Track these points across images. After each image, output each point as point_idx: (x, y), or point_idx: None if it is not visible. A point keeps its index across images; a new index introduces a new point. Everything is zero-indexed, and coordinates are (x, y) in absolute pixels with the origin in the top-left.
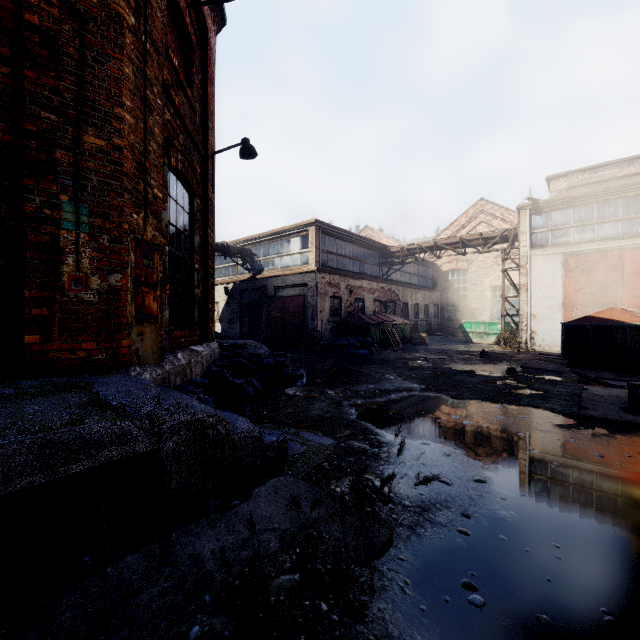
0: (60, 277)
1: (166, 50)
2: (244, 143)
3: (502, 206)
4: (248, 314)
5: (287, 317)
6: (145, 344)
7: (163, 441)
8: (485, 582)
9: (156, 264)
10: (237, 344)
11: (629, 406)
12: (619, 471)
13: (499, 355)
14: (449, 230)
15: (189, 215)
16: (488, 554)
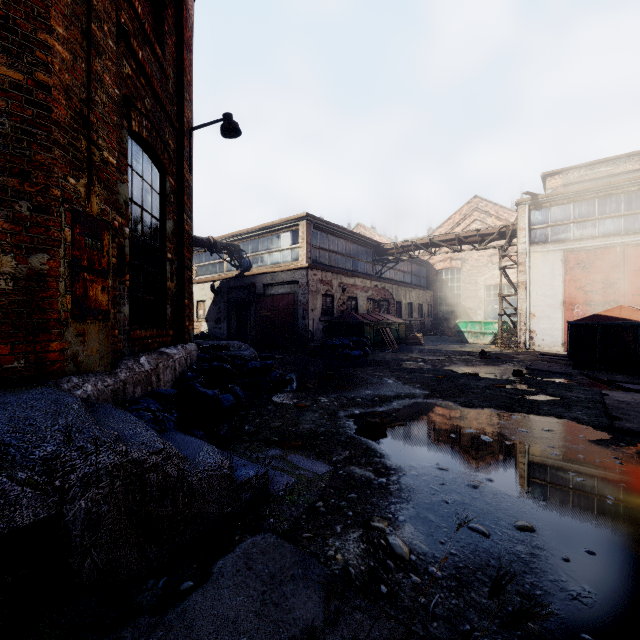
0: None
1: None
2: (226, 118)
3: (496, 204)
4: (236, 313)
5: (277, 316)
6: (89, 347)
7: (69, 500)
8: None
9: (106, 246)
10: (219, 345)
11: None
12: None
13: (499, 356)
14: (443, 228)
15: (160, 196)
16: None
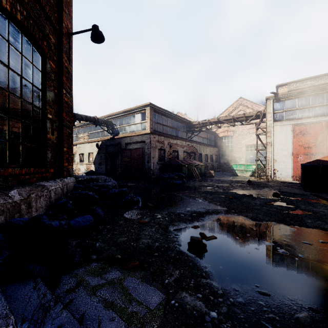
0: None
1: None
2: (94, 28)
3: (252, 101)
4: (110, 159)
5: (133, 161)
6: None
7: None
8: None
9: None
10: (91, 178)
11: None
12: None
13: (258, 183)
14: (223, 114)
15: (41, 73)
16: None
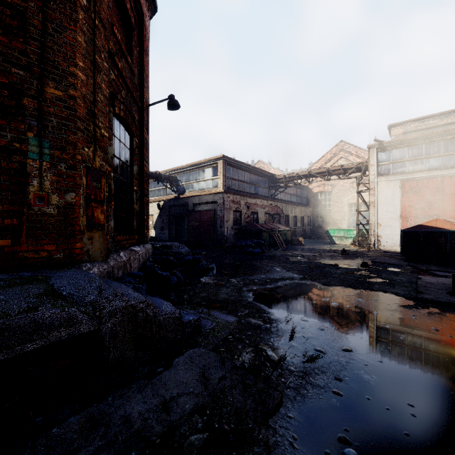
0: (27, 195)
1: (111, 27)
2: (170, 98)
3: (356, 146)
4: (174, 223)
5: (202, 225)
6: (94, 246)
7: (103, 323)
8: (356, 436)
9: (103, 186)
10: (165, 245)
11: (453, 291)
12: (451, 342)
13: (355, 253)
14: (318, 163)
15: (129, 150)
16: (357, 412)
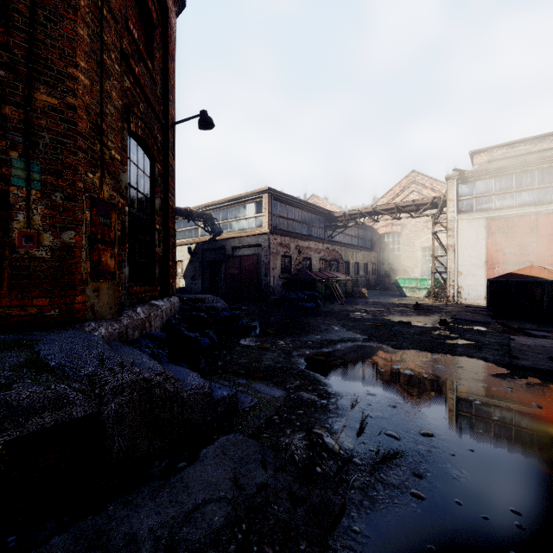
0: (10, 233)
1: (126, 21)
2: (202, 114)
3: (431, 177)
4: (209, 271)
5: (243, 274)
6: (101, 300)
7: (104, 403)
8: None
9: (114, 223)
10: (196, 298)
11: None
12: None
13: (430, 307)
14: (385, 198)
15: (150, 179)
16: (445, 522)
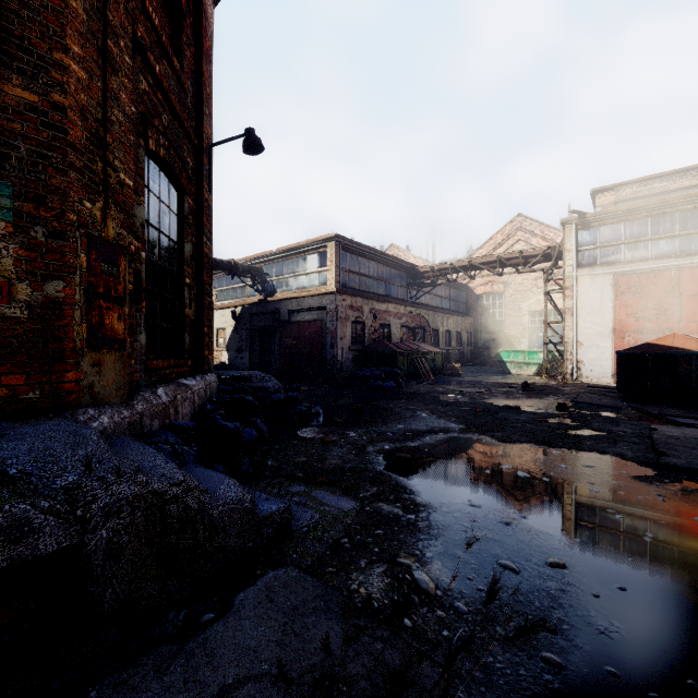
0: None
1: (142, 1)
2: (248, 134)
3: (542, 222)
4: (259, 342)
5: (303, 345)
6: (105, 377)
7: (90, 530)
8: None
9: (123, 272)
10: (240, 376)
11: None
12: None
13: (543, 388)
14: (484, 249)
15: (178, 217)
16: None
